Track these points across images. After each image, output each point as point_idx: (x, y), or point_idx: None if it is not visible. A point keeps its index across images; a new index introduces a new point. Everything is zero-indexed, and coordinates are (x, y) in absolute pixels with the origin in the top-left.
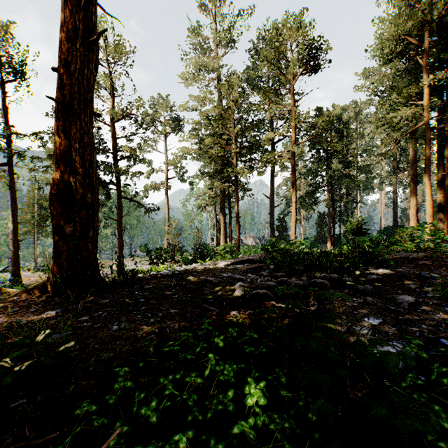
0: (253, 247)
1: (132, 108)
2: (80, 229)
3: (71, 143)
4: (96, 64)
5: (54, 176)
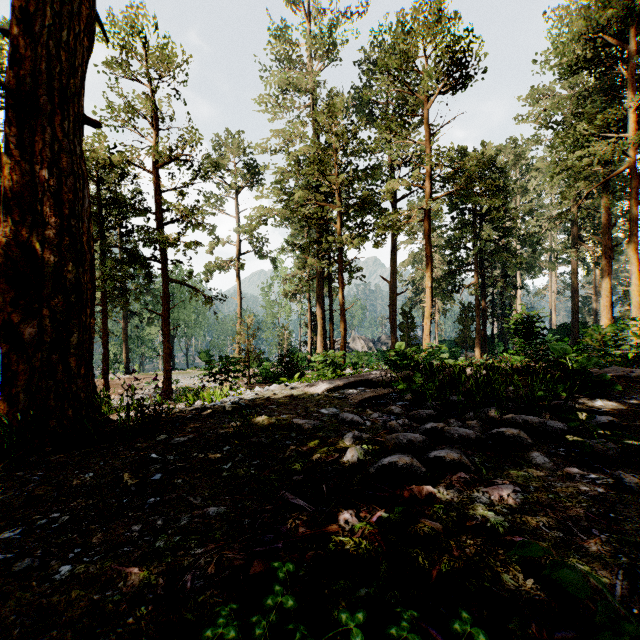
0: (364, 354)
1: (184, 146)
2: (52, 332)
3: (36, 169)
4: (89, 28)
5: (2, 229)
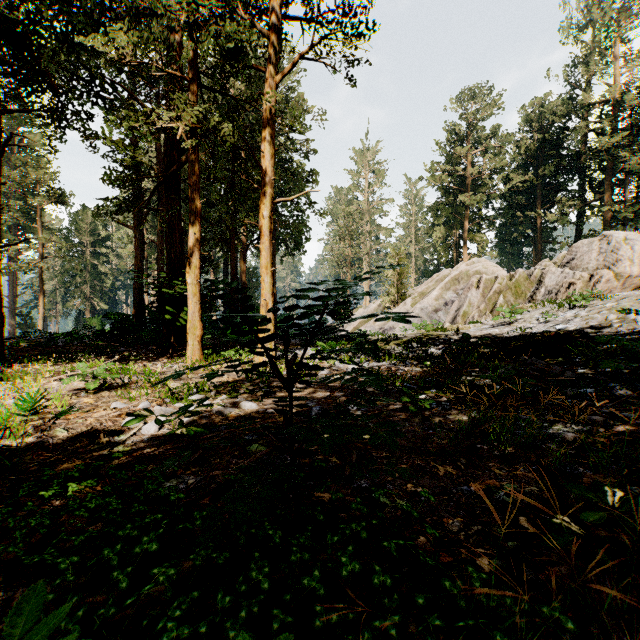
0: None
1: None
2: None
3: None
4: None
5: None
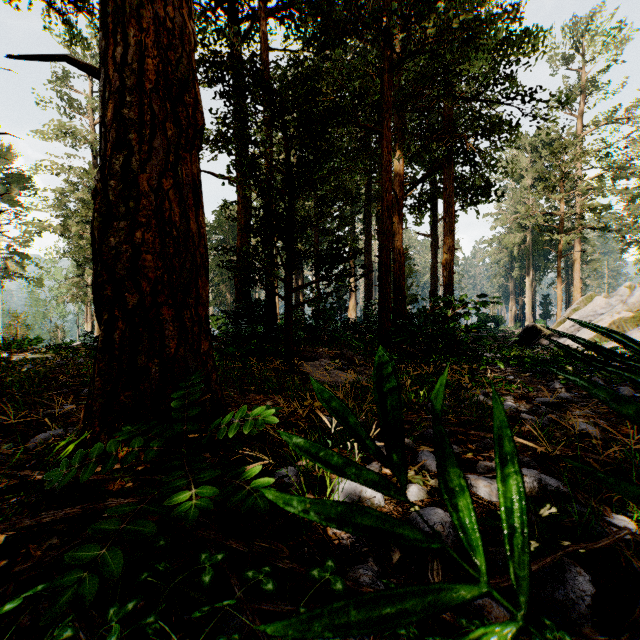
0: None
1: None
2: None
3: None
4: None
5: None
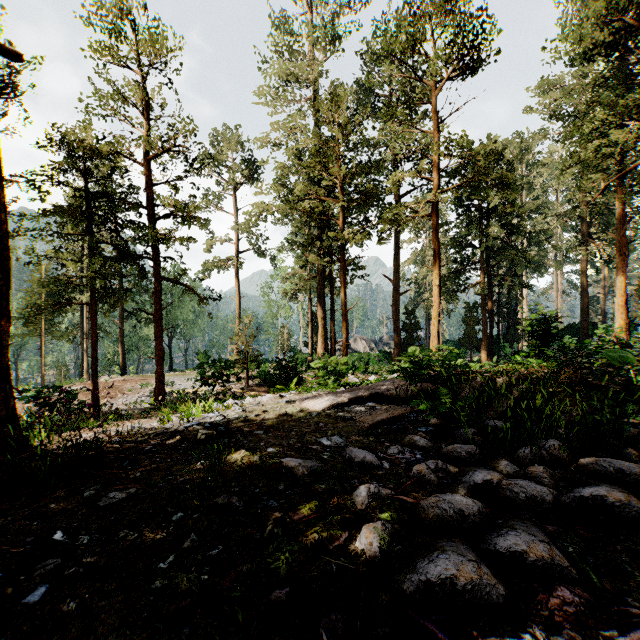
0: (366, 355)
1: (176, 135)
2: None
3: None
4: None
5: None
